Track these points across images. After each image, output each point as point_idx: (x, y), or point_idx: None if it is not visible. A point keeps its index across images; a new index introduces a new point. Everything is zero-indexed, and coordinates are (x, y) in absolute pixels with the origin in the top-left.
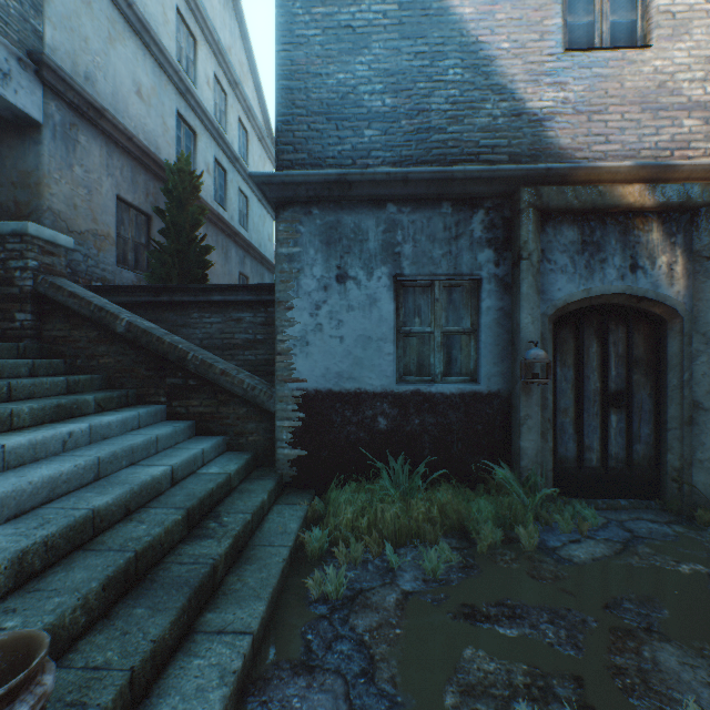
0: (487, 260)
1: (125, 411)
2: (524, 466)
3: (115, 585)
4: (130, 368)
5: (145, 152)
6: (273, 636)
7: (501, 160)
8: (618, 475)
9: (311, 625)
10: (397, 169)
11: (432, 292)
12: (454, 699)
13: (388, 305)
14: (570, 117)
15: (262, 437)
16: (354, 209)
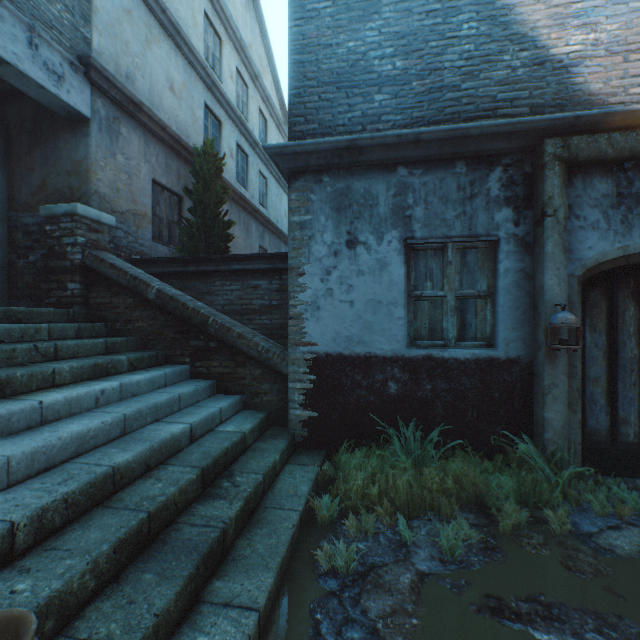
0: (505, 219)
1: (154, 370)
2: (548, 438)
3: (127, 546)
4: (160, 331)
5: (177, 140)
6: (281, 611)
7: (521, 113)
8: None
9: (320, 602)
10: (408, 130)
11: (444, 255)
12: None
13: (399, 269)
14: (602, 59)
15: (275, 397)
16: (364, 174)
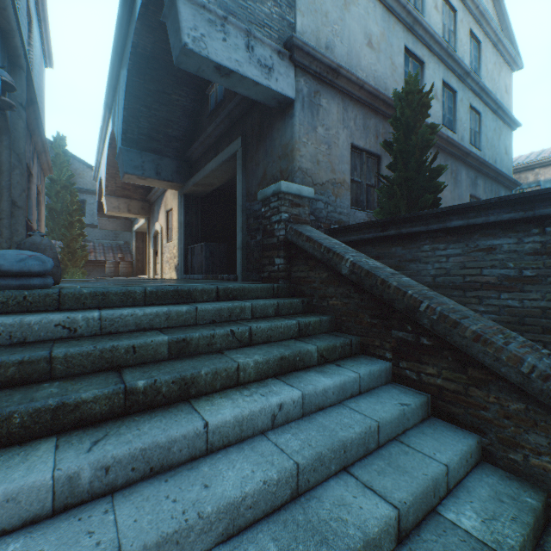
0: None
1: (345, 367)
2: None
3: None
4: (353, 313)
5: (374, 95)
6: None
7: None
8: None
9: None
10: None
11: None
12: None
13: None
14: None
15: None
16: None
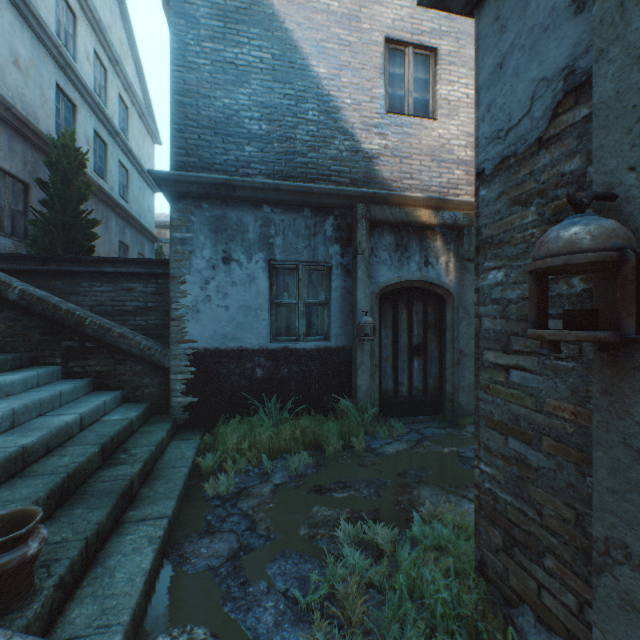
0: (336, 252)
1: (23, 371)
2: (359, 398)
3: (55, 496)
4: (22, 333)
5: (25, 123)
6: (182, 521)
7: (345, 182)
8: (418, 400)
9: (210, 511)
10: (271, 181)
11: (297, 273)
12: (305, 530)
13: (264, 282)
14: (390, 158)
15: (157, 389)
16: (237, 206)
